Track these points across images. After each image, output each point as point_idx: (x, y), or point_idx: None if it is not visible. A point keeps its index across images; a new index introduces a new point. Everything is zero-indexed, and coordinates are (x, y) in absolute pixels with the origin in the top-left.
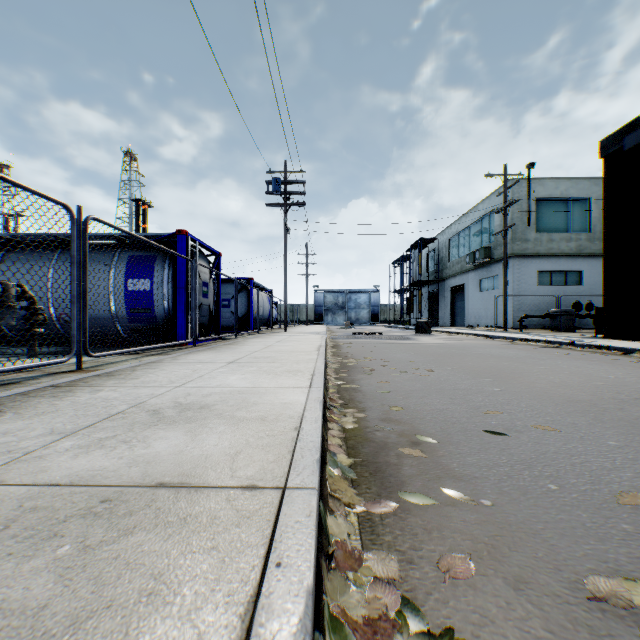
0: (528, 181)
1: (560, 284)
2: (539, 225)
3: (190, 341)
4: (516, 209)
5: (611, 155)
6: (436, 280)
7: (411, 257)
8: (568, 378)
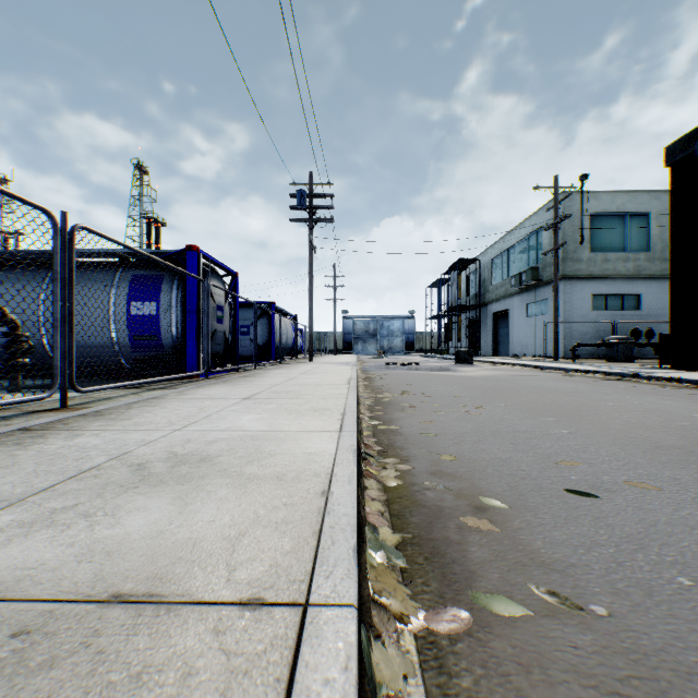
0: (581, 194)
1: (616, 309)
2: (593, 243)
3: (201, 373)
4: (567, 226)
5: (679, 162)
6: (477, 305)
7: (449, 280)
8: (645, 417)
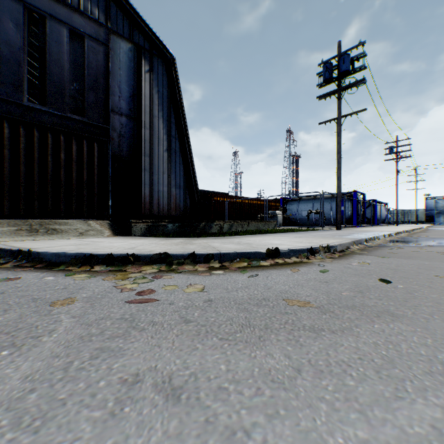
0: None
1: None
2: None
3: (359, 225)
4: None
5: None
6: None
7: None
8: None
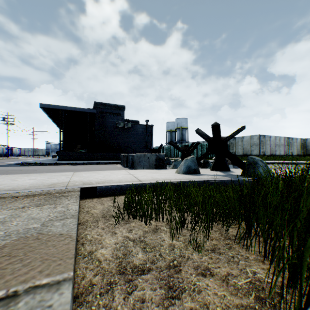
0: None
1: None
2: None
3: None
4: None
5: None
6: None
7: None
8: (20, 160)
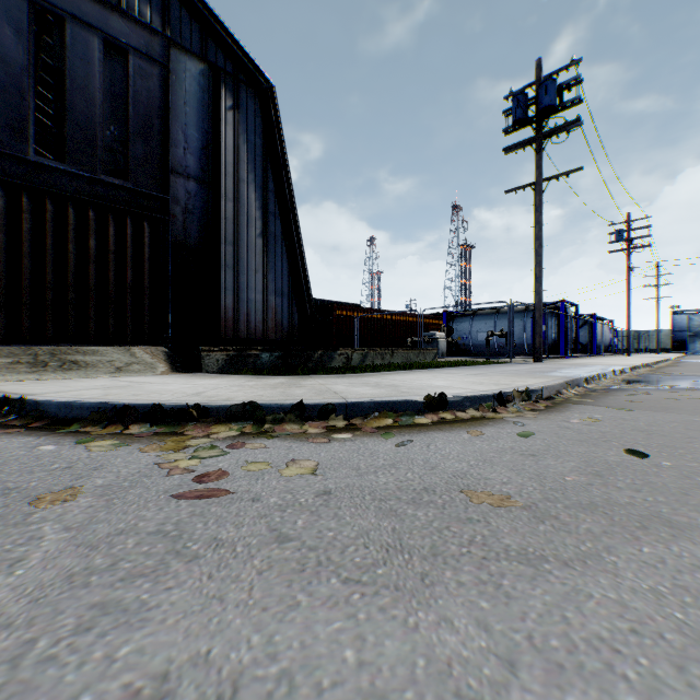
0: None
1: None
2: None
3: (569, 355)
4: None
5: None
6: None
7: None
8: None
